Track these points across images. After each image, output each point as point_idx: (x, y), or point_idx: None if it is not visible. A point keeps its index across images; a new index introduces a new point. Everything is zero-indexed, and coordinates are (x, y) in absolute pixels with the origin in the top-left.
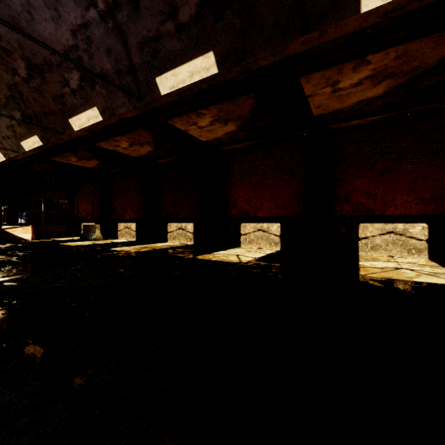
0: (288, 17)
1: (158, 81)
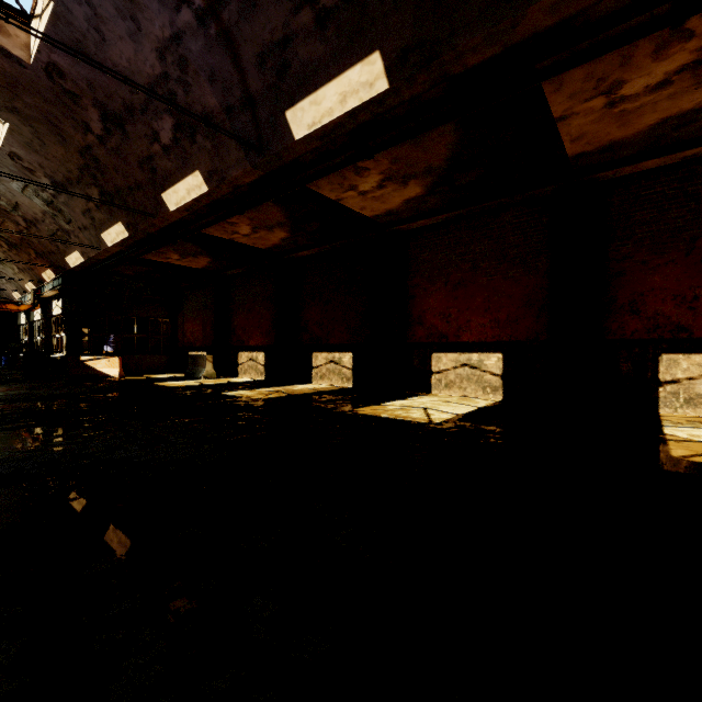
0: None
1: (290, 117)
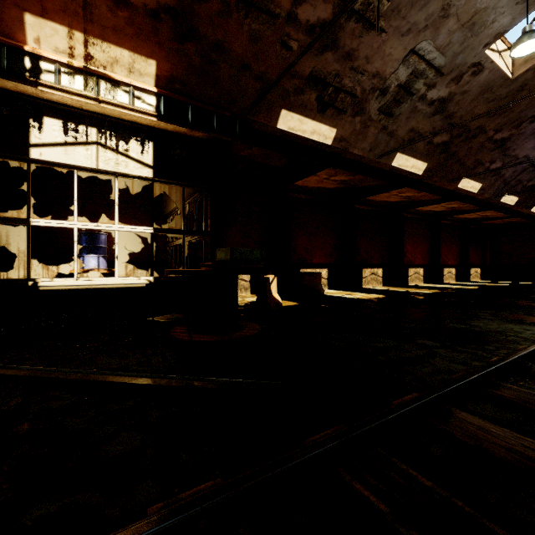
0: (528, 202)
1: (505, 195)
